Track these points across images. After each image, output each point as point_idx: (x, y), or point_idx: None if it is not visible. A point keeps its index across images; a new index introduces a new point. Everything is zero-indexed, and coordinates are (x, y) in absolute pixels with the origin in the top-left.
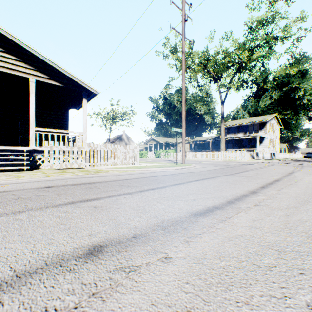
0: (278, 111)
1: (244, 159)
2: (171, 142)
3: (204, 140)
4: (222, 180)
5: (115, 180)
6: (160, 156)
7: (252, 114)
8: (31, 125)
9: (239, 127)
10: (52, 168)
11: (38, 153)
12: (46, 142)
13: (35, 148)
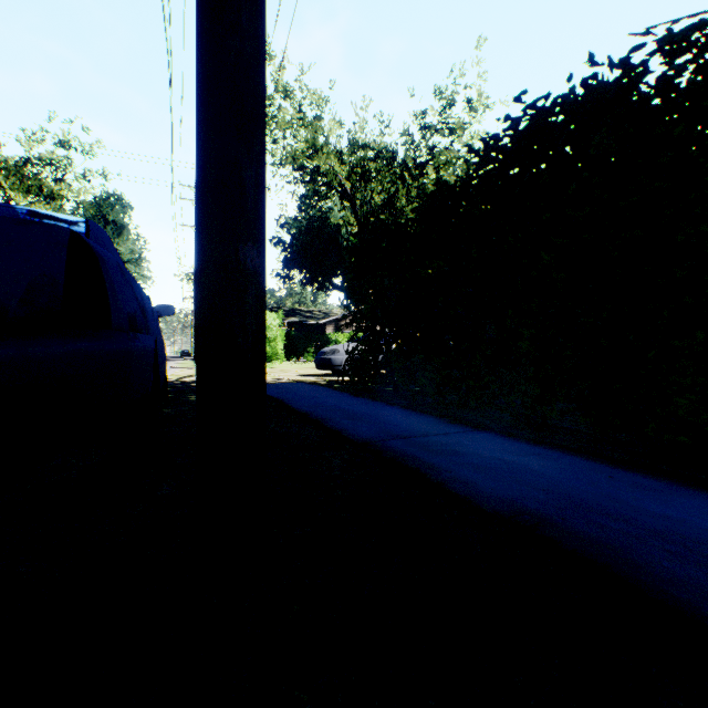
0: None
1: None
2: None
3: None
4: None
5: None
6: None
7: None
8: None
9: None
10: None
11: None
12: None
13: None
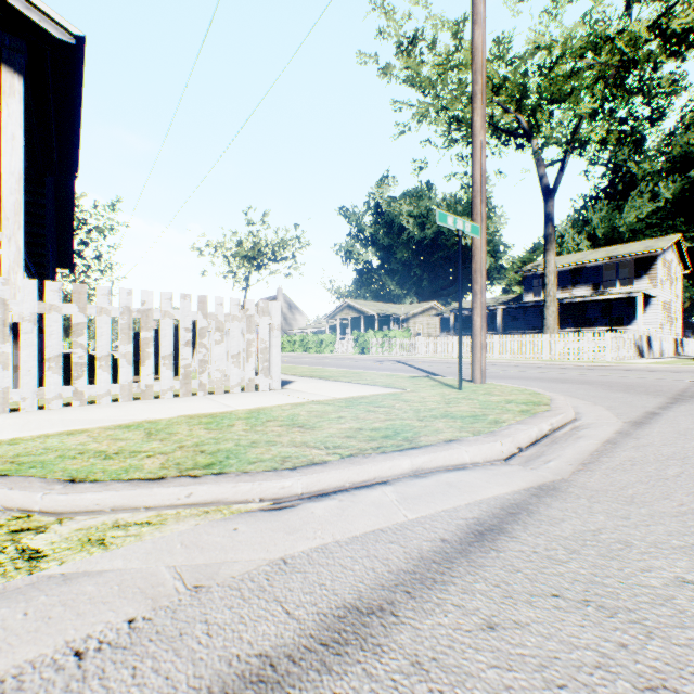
0: (674, 231)
1: (622, 358)
2: (395, 313)
3: None
4: None
5: None
6: (367, 349)
7: (601, 241)
8: None
9: (577, 273)
10: None
11: None
12: None
13: None
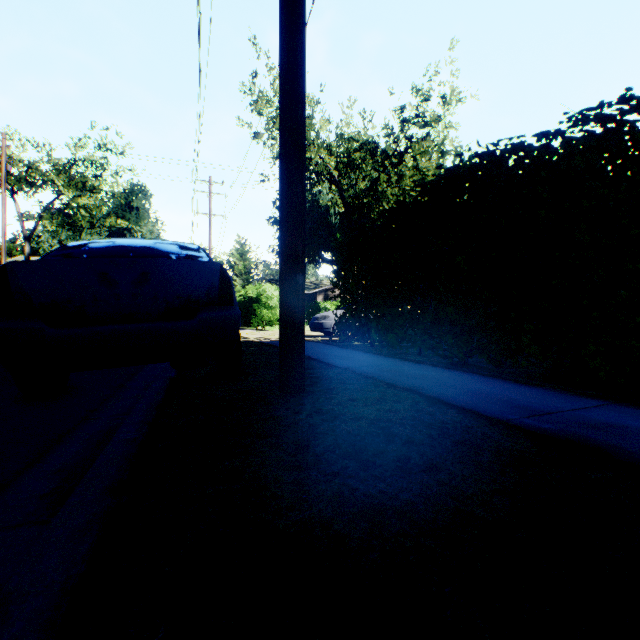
0: None
1: None
2: None
3: None
4: None
5: None
6: None
7: None
8: None
9: None
10: None
11: None
12: None
13: None
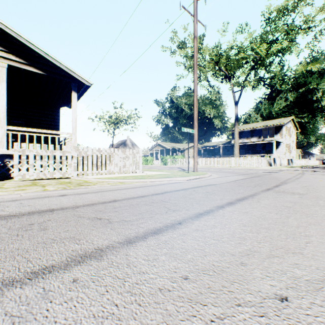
0: (294, 114)
1: (261, 166)
2: (178, 148)
3: (214, 145)
4: (271, 201)
5: (95, 203)
6: (166, 163)
7: (265, 117)
8: (2, 123)
9: (253, 132)
10: (25, 178)
11: (12, 158)
12: (15, 144)
13: (7, 153)
